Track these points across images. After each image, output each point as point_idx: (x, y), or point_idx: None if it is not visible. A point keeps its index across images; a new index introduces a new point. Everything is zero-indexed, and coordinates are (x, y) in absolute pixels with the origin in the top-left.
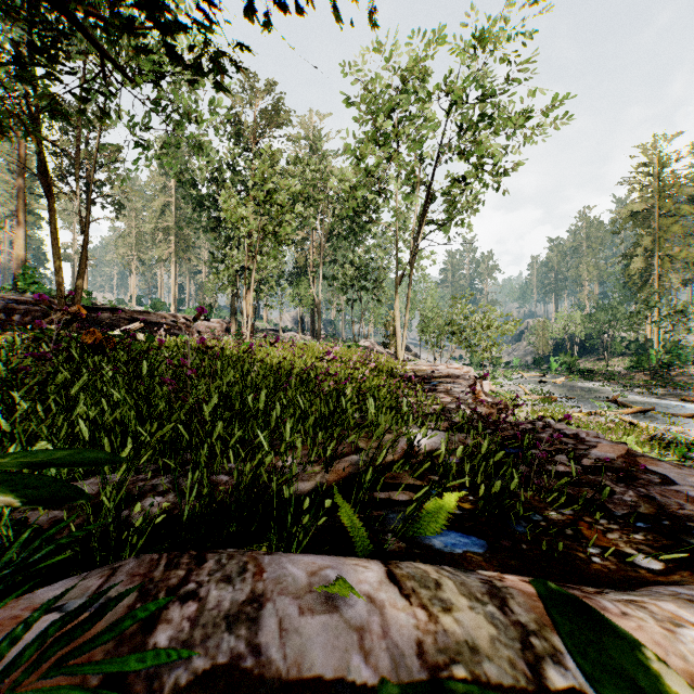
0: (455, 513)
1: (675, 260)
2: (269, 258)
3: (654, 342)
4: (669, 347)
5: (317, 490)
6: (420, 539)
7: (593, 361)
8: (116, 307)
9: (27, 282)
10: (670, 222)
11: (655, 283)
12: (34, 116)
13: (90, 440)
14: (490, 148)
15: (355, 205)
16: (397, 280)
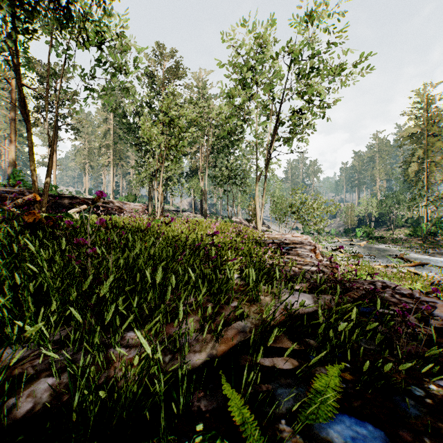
0: (340, 387)
1: (438, 165)
2: (172, 163)
3: (424, 218)
4: (434, 222)
5: (208, 361)
6: (315, 429)
7: (383, 231)
8: (73, 196)
9: (16, 179)
10: (435, 140)
11: (425, 180)
12: (17, 69)
13: (14, 306)
14: (320, 89)
15: (229, 128)
16: (257, 178)
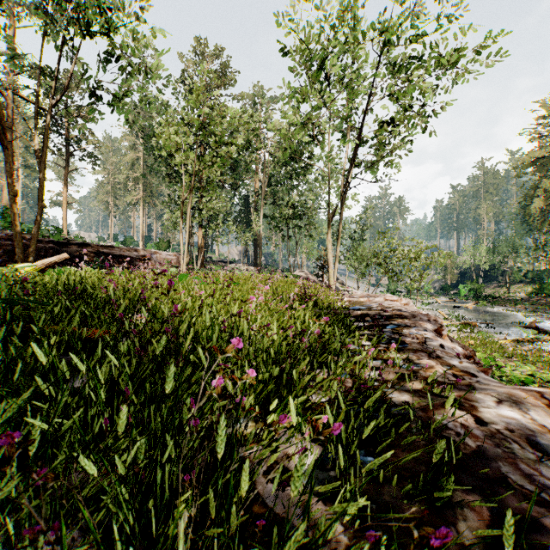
0: None
1: None
2: (207, 191)
3: None
4: None
5: None
6: None
7: (494, 288)
8: (83, 242)
9: (7, 221)
10: None
11: None
12: None
13: None
14: (422, 85)
15: (291, 146)
16: (329, 216)
